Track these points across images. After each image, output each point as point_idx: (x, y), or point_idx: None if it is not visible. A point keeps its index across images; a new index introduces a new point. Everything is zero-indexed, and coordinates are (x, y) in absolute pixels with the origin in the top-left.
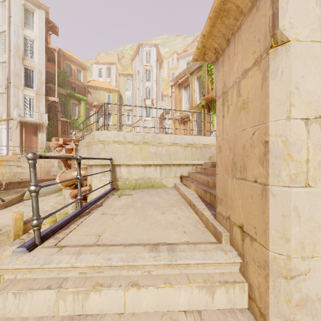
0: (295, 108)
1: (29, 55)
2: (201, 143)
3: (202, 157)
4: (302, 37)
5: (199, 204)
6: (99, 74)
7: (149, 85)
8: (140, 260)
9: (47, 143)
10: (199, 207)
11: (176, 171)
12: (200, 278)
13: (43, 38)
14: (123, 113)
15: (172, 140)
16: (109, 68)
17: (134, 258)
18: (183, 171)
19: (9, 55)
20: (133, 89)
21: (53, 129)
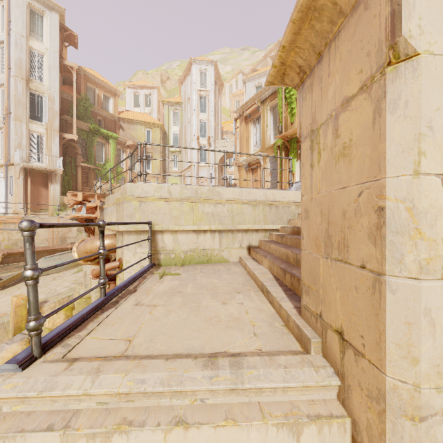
0: (427, 157)
1: (36, 75)
2: (277, 200)
3: (278, 219)
4: (438, 48)
5: (275, 290)
6: (134, 103)
7: (204, 117)
8: (188, 383)
9: (62, 198)
10: (276, 295)
11: (242, 239)
12: (279, 410)
13: (57, 51)
14: (168, 156)
15: (237, 195)
16: (148, 94)
17: (179, 380)
18: (251, 239)
19: (9, 75)
20: (182, 123)
21: (71, 178)
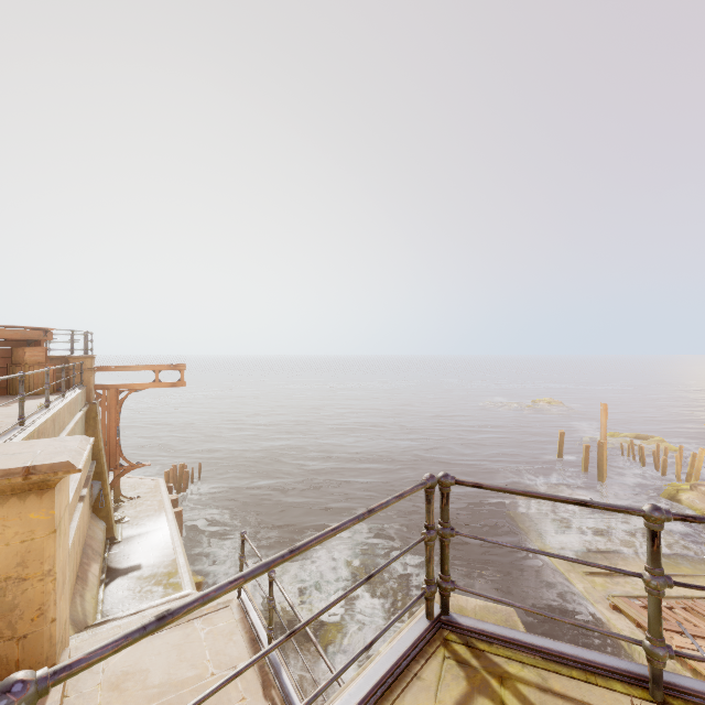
0: None
1: None
2: None
3: None
4: None
5: None
6: None
7: None
8: None
9: None
10: None
11: None
12: None
13: None
14: None
15: None
16: None
17: None
18: None
19: None
20: None
21: None
